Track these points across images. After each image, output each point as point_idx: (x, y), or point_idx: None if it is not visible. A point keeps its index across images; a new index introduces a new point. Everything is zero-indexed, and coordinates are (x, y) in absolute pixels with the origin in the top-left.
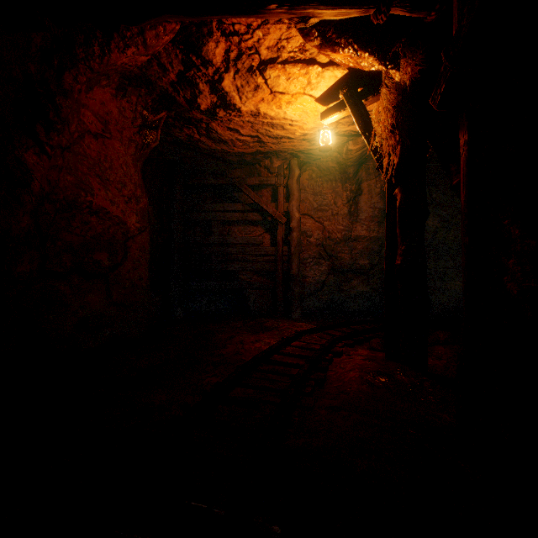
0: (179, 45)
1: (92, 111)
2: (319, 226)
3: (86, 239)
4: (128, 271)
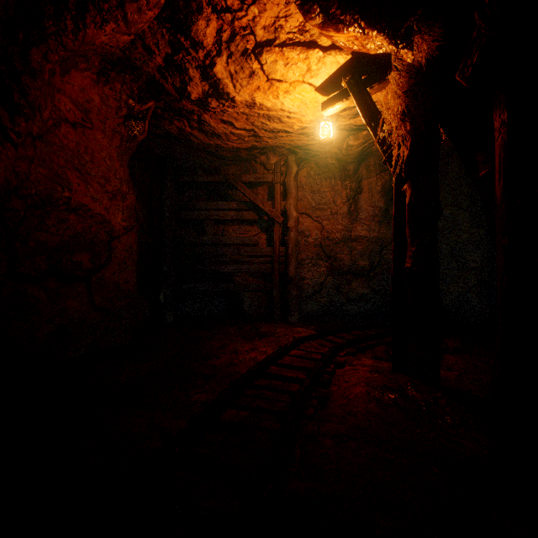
0: (165, 23)
1: (69, 97)
2: (317, 226)
3: (63, 238)
4: (112, 274)
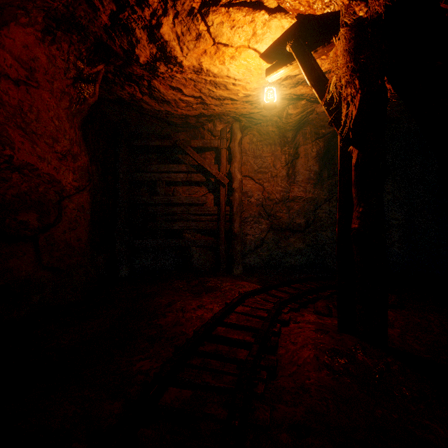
0: None
1: (10, 52)
2: (259, 187)
3: (5, 198)
4: (63, 232)
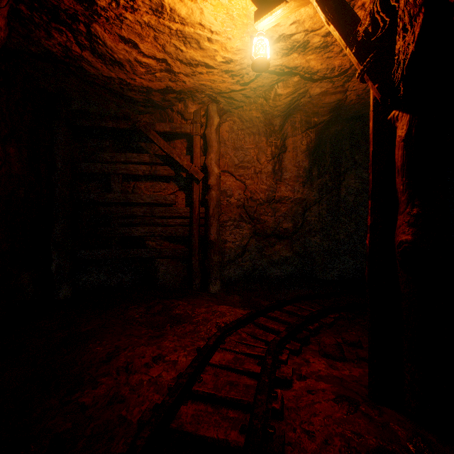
0: None
1: None
2: (240, 185)
3: None
4: None
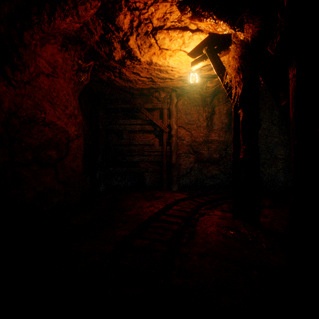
0: (100, 17)
1: (44, 59)
2: (188, 134)
3: (41, 141)
4: (69, 162)
